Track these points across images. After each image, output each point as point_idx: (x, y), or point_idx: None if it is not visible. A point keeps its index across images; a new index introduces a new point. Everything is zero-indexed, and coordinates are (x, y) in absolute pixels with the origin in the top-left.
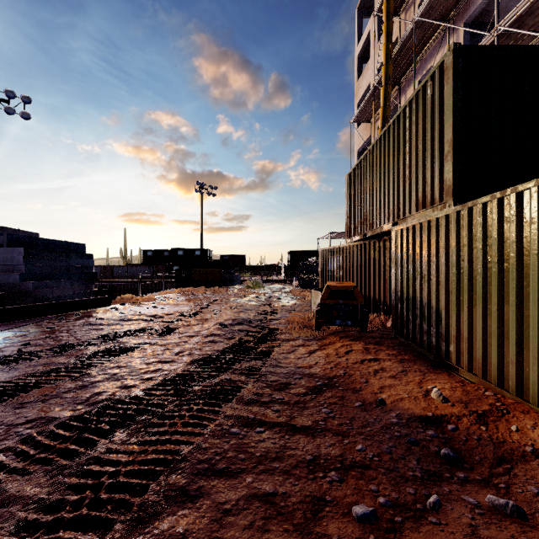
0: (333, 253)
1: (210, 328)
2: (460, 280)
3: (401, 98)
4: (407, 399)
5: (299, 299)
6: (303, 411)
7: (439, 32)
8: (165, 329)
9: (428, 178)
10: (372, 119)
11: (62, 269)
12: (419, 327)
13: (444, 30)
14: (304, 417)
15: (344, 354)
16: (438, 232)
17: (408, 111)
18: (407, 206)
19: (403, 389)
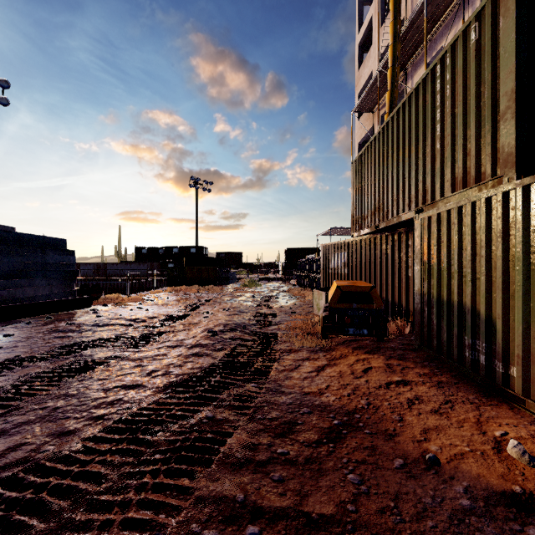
0: (336, 249)
1: (197, 336)
2: (529, 280)
3: (407, 84)
4: (470, 456)
5: (298, 299)
6: (319, 479)
7: (452, 7)
8: (143, 337)
9: (471, 148)
10: (375, 109)
11: (37, 266)
12: (458, 339)
13: (458, 5)
14: (322, 493)
15: (363, 374)
16: (489, 216)
17: (440, 69)
18: (437, 188)
19: (458, 435)
